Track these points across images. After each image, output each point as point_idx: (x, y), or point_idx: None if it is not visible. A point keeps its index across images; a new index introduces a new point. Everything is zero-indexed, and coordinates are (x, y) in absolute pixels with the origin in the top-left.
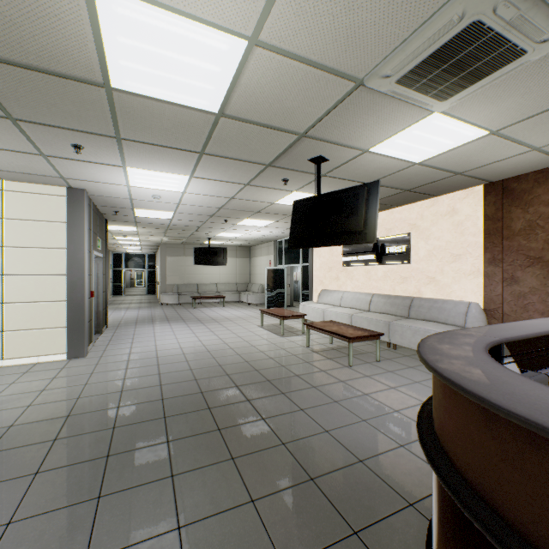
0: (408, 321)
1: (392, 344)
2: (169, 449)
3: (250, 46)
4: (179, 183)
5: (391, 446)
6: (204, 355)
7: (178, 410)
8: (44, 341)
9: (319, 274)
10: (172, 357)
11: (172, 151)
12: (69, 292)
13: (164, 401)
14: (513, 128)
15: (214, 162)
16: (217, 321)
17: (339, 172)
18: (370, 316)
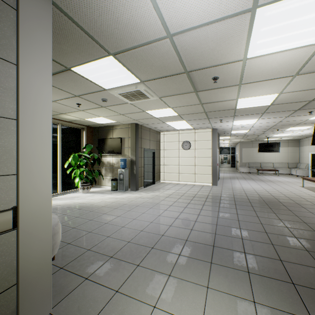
0: None
1: None
2: (252, 207)
3: (279, 94)
4: (253, 121)
5: None
6: (264, 192)
7: (254, 202)
8: (205, 178)
9: None
10: (249, 190)
11: (251, 115)
12: (212, 163)
13: (248, 199)
14: None
15: (269, 114)
16: (272, 181)
17: None
18: None
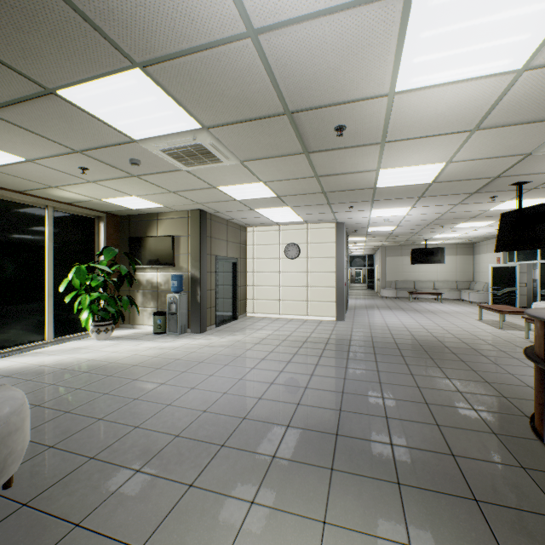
0: None
1: None
2: (403, 358)
3: (446, 163)
4: (403, 211)
5: None
6: (421, 330)
7: (406, 348)
8: (324, 309)
9: None
10: (397, 328)
11: (401, 199)
12: (336, 282)
13: (396, 344)
14: None
15: (429, 199)
16: (433, 312)
17: None
18: None
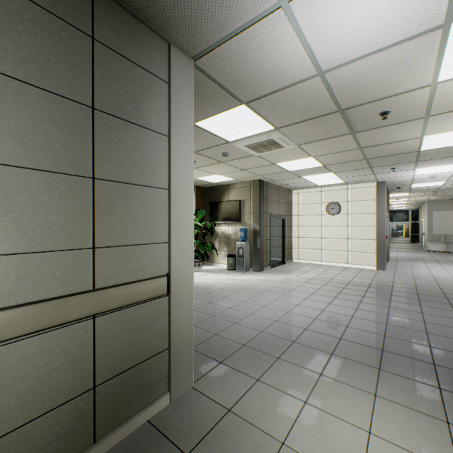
0: None
1: None
2: (450, 305)
3: None
4: (452, 167)
5: None
6: None
7: None
8: (364, 259)
9: None
10: (446, 280)
11: (449, 158)
12: (376, 235)
13: (443, 293)
14: None
15: None
16: None
17: None
18: None
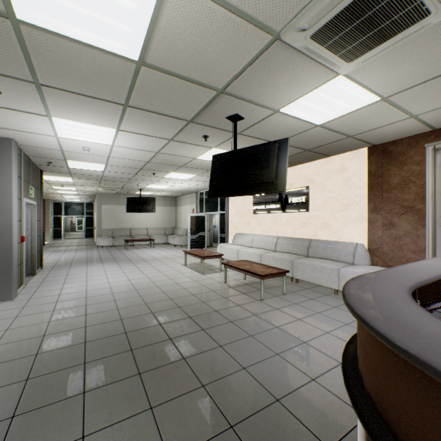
0: (308, 259)
1: (294, 278)
2: (84, 401)
3: None
4: (107, 135)
5: (304, 381)
6: (132, 294)
7: (100, 354)
8: None
9: (234, 220)
10: (101, 296)
11: (96, 101)
12: None
13: (86, 344)
14: (400, 95)
15: (139, 115)
16: (146, 261)
17: (252, 131)
18: (276, 256)
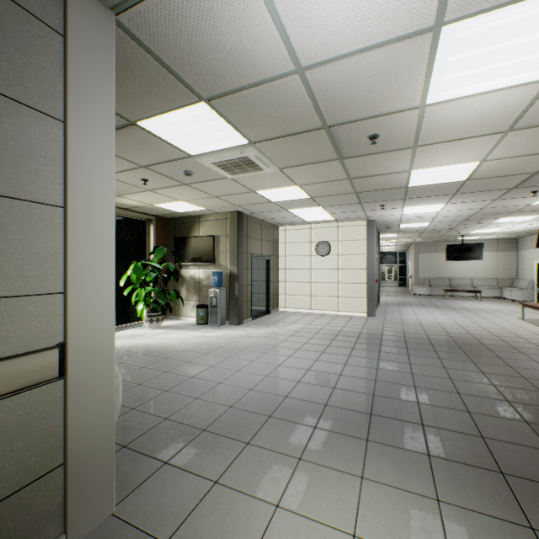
0: None
1: None
2: (436, 352)
3: (480, 162)
4: (436, 208)
5: None
6: (456, 327)
7: (439, 344)
8: (355, 305)
9: None
10: (431, 324)
11: (434, 197)
12: (367, 279)
13: (429, 339)
14: None
15: (464, 195)
16: (469, 310)
17: None
18: None
